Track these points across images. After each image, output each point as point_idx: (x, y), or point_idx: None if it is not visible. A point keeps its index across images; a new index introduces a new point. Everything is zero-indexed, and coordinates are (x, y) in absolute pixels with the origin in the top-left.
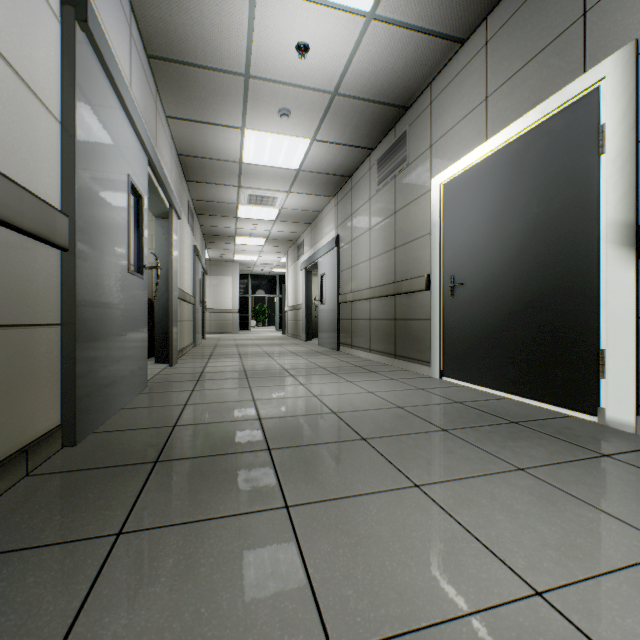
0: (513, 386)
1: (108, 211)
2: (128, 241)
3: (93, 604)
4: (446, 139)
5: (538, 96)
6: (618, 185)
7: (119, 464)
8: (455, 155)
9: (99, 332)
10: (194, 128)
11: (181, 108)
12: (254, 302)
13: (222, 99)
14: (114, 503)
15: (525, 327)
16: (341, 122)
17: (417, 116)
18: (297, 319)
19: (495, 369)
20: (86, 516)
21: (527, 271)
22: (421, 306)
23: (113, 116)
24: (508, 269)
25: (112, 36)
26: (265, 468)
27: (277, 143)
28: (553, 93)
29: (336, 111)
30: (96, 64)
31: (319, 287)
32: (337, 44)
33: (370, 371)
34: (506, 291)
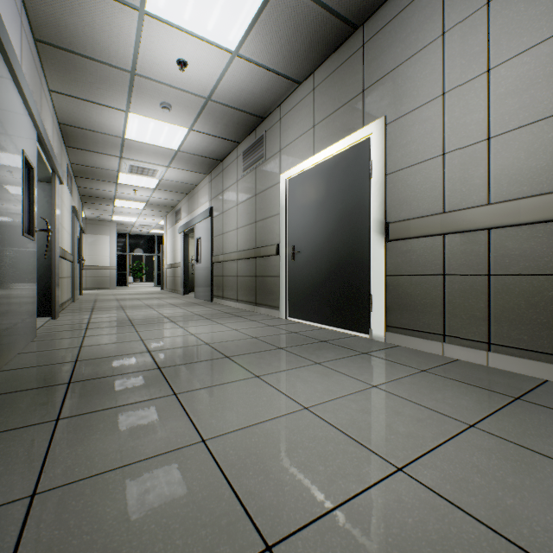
0: (328, 320)
1: (9, 184)
2: (23, 208)
3: (56, 447)
4: (290, 148)
5: (341, 134)
6: (378, 198)
7: (37, 387)
8: (295, 161)
9: (3, 287)
10: (78, 104)
11: (66, 86)
12: (132, 260)
13: (108, 86)
14: (45, 407)
15: (335, 281)
16: (214, 120)
17: (271, 126)
18: (175, 276)
19: (319, 309)
20: (25, 415)
21: (336, 245)
22: (274, 266)
23: (12, 102)
24: (326, 243)
25: (7, 29)
26: (158, 378)
27: (159, 127)
28: (349, 134)
29: (210, 111)
30: (1, 62)
31: (195, 249)
32: (210, 66)
33: (236, 316)
34: (325, 258)
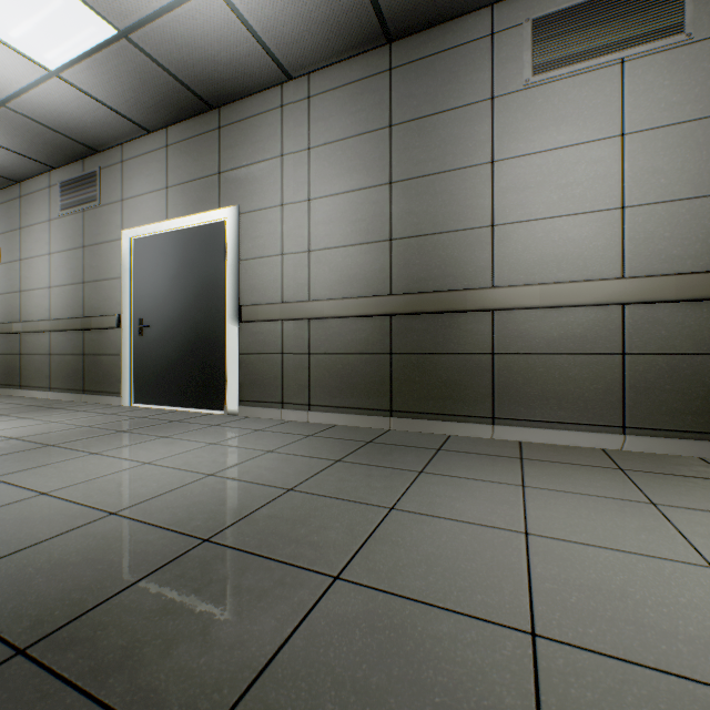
0: (184, 401)
1: None
2: None
3: None
4: (137, 201)
5: (198, 207)
6: (233, 281)
7: None
8: (144, 219)
9: None
10: None
11: None
12: None
13: None
14: None
15: (191, 360)
16: (9, 130)
17: (109, 165)
18: None
19: (173, 391)
20: None
21: (192, 322)
22: (113, 342)
23: None
24: (181, 319)
25: None
26: None
27: None
28: (206, 211)
29: (2, 118)
30: None
31: None
32: (10, 71)
33: (52, 408)
34: (180, 334)
